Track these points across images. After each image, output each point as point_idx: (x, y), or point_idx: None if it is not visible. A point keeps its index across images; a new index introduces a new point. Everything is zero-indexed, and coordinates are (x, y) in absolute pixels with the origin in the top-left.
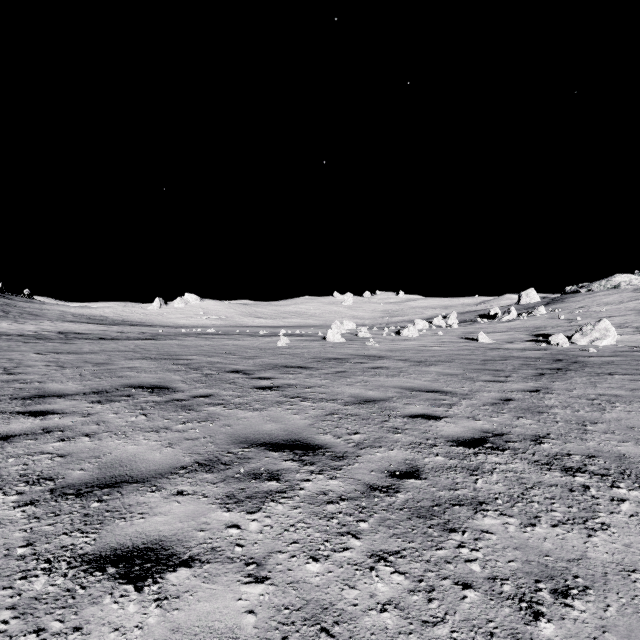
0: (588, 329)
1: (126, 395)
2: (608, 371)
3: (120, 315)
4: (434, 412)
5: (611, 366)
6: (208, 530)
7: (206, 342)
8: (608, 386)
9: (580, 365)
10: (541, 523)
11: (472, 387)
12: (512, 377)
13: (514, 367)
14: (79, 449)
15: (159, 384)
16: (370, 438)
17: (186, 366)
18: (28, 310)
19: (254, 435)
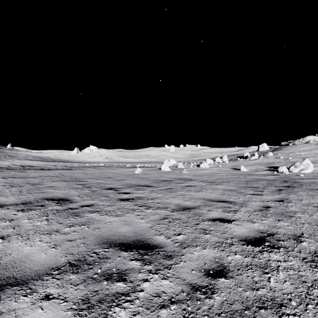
0: (298, 164)
1: (41, 205)
2: (316, 188)
3: (57, 156)
4: (226, 216)
5: (316, 185)
6: None
7: (97, 171)
8: None
9: (299, 184)
10: None
11: (244, 198)
12: (265, 192)
13: (264, 185)
14: None
15: (64, 197)
16: (189, 238)
17: (83, 185)
18: (9, 154)
19: (113, 236)
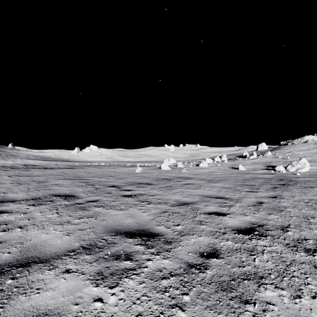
0: (295, 163)
1: (50, 200)
2: (310, 185)
3: (57, 156)
4: (221, 211)
5: (310, 183)
6: (80, 304)
7: (99, 170)
8: (313, 194)
9: (294, 182)
10: (304, 295)
11: (240, 195)
12: (260, 189)
13: (260, 183)
14: (12, 237)
15: (70, 194)
16: (187, 228)
17: (86, 183)
18: (11, 153)
19: (119, 226)
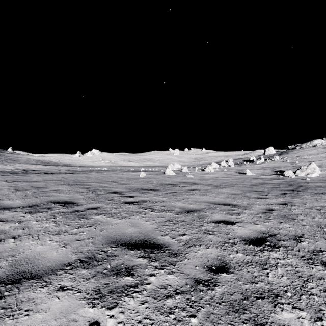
0: (304, 168)
1: (48, 208)
2: (321, 191)
3: (59, 160)
4: (230, 219)
5: (321, 188)
6: None
7: (101, 175)
8: (325, 201)
9: (304, 188)
10: (325, 317)
11: (248, 202)
12: (269, 195)
13: (268, 189)
14: (4, 249)
15: (69, 200)
16: (193, 238)
17: (87, 189)
18: (10, 158)
19: (120, 237)
